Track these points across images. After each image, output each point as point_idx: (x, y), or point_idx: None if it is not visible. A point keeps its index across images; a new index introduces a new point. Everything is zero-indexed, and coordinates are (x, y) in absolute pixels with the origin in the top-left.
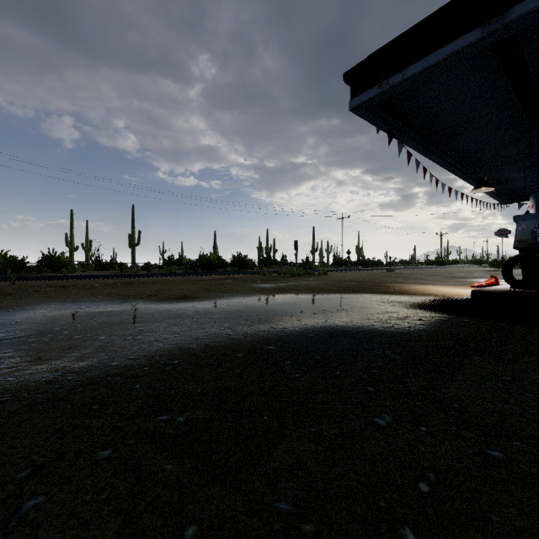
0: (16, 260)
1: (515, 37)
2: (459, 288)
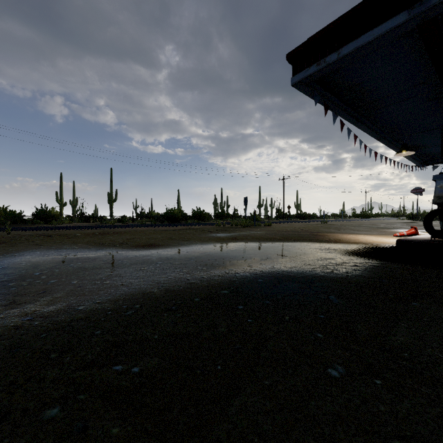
0: (14, 214)
1: (437, 19)
2: (384, 237)
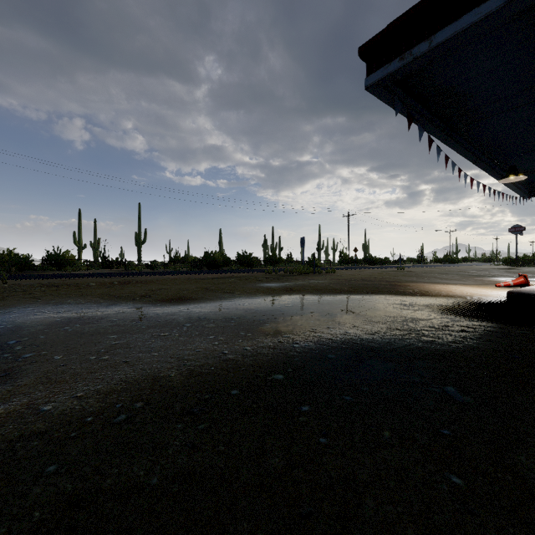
0: (21, 258)
1: None
2: (483, 288)
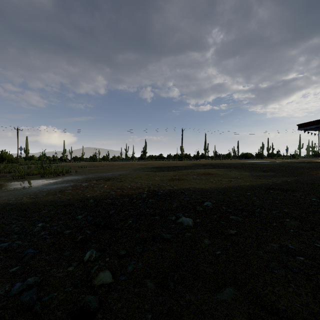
0: (196, 156)
1: None
2: None
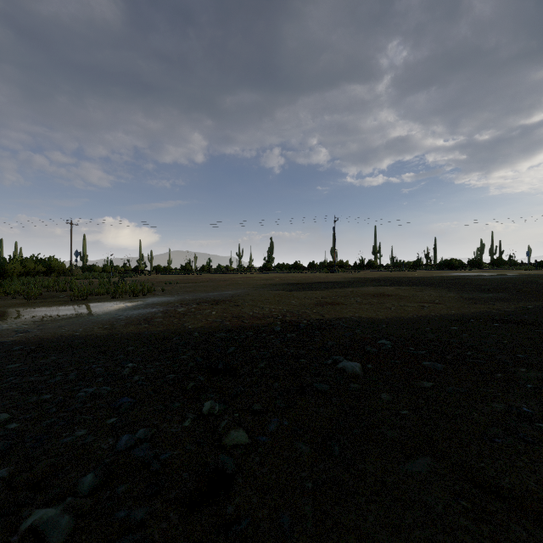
0: (358, 264)
1: None
2: None
